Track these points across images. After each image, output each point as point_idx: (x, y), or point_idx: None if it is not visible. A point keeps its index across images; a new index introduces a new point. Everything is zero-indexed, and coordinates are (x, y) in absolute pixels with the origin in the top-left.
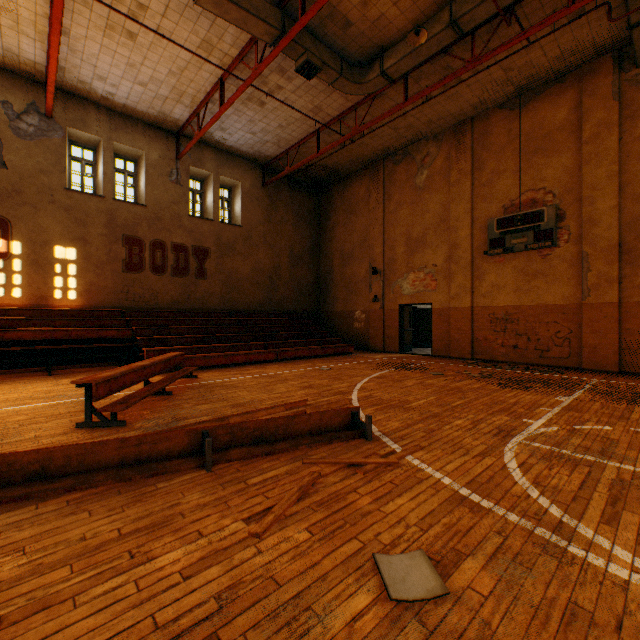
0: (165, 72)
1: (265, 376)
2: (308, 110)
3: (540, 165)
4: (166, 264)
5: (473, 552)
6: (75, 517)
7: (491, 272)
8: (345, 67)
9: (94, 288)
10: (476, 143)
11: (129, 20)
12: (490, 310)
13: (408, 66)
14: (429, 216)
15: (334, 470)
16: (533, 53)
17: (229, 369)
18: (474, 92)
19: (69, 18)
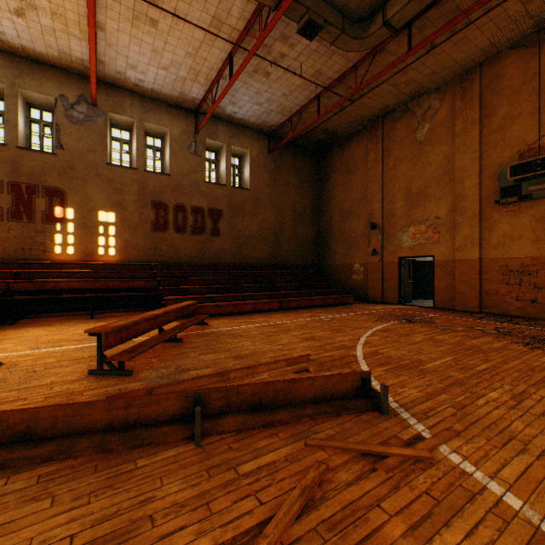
0: (183, 54)
1: (269, 325)
2: (309, 75)
3: None
4: (186, 224)
5: None
6: (35, 505)
7: (503, 222)
8: (346, 23)
9: (129, 246)
10: (485, 89)
11: (151, 8)
12: (502, 262)
13: (413, 11)
14: (431, 169)
15: (345, 460)
16: None
17: (237, 317)
18: (485, 34)
19: (104, 14)
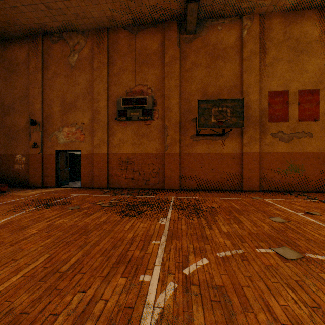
0: None
1: None
2: None
3: (145, 71)
4: None
5: None
6: None
7: (119, 132)
8: None
9: None
10: (111, 46)
11: None
12: (119, 156)
13: None
14: (79, 88)
15: None
16: None
17: None
18: (108, 5)
19: None
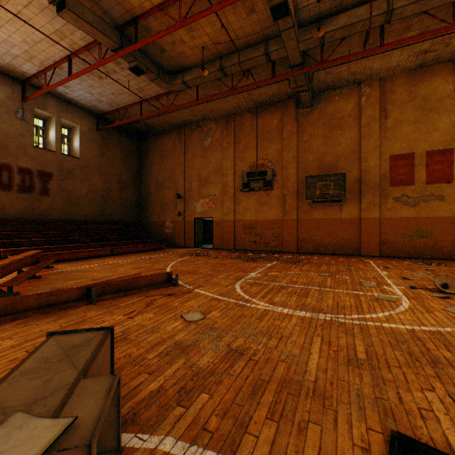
0: (20, 40)
1: (107, 264)
2: (135, 89)
3: (266, 147)
4: (12, 183)
5: (216, 309)
6: (29, 327)
7: (244, 201)
8: (161, 73)
9: None
10: (236, 128)
11: None
12: (243, 222)
13: (199, 82)
14: (212, 165)
15: (161, 297)
16: (261, 90)
17: (77, 262)
18: (235, 101)
19: None
